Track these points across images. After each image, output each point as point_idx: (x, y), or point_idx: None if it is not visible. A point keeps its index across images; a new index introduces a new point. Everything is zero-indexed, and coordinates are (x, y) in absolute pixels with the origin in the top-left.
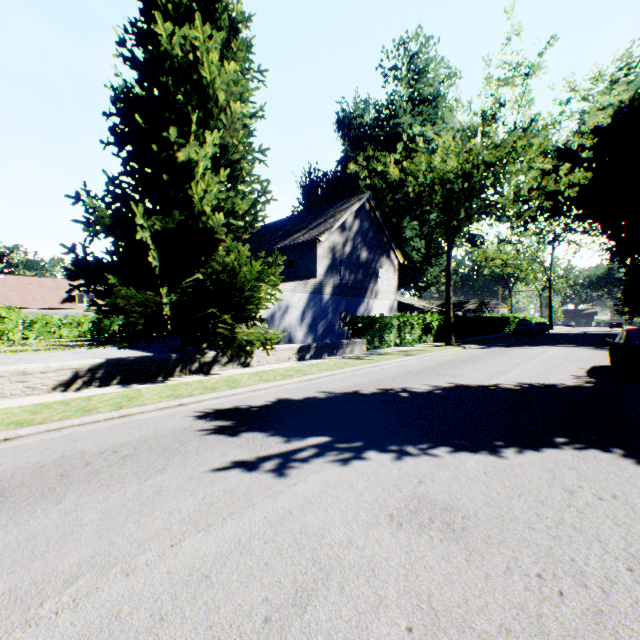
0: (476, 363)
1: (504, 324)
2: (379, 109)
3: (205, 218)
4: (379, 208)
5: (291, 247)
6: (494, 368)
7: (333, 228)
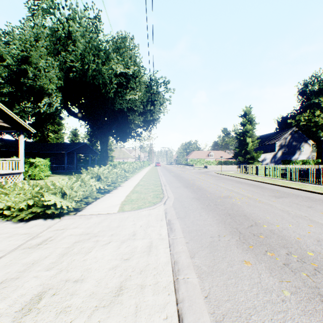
0: None
1: None
2: (307, 93)
3: (249, 148)
4: (306, 125)
5: (269, 144)
6: None
7: (280, 139)
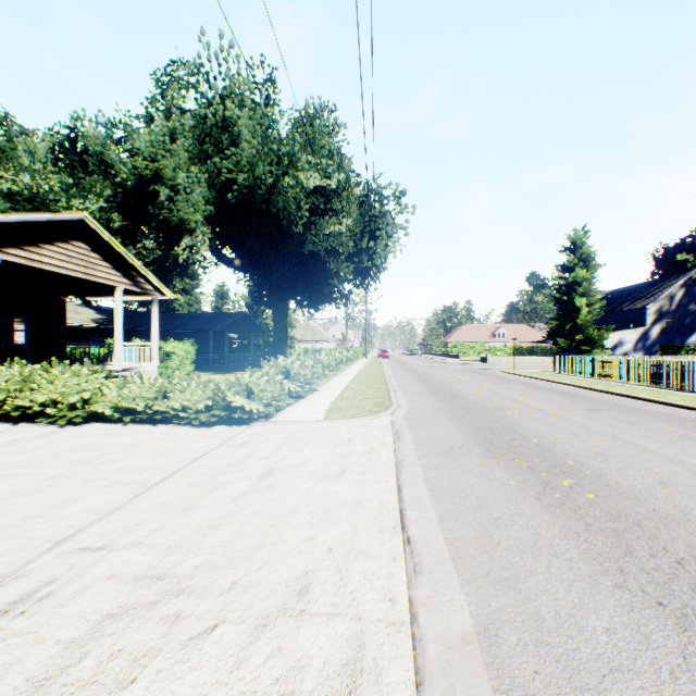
0: None
1: None
2: None
3: (581, 320)
4: None
5: (631, 310)
6: None
7: (657, 299)
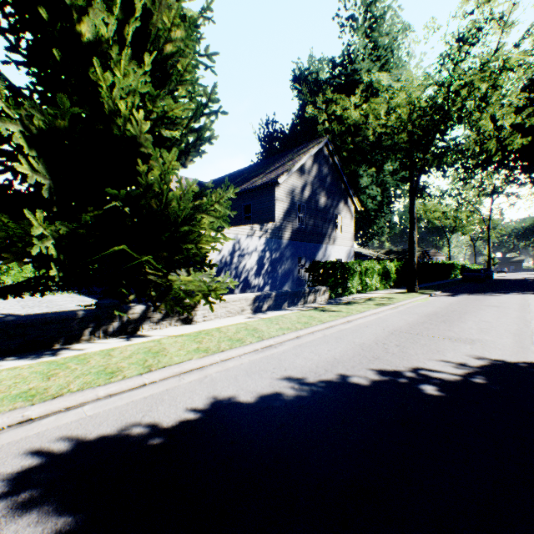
0: (469, 317)
1: (450, 270)
2: (335, 61)
3: (121, 120)
4: None
5: (248, 191)
6: (503, 326)
7: (292, 170)
